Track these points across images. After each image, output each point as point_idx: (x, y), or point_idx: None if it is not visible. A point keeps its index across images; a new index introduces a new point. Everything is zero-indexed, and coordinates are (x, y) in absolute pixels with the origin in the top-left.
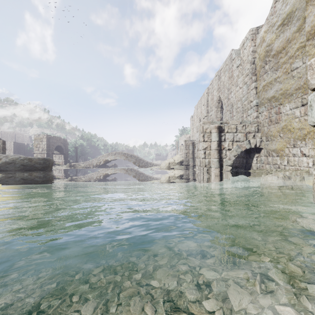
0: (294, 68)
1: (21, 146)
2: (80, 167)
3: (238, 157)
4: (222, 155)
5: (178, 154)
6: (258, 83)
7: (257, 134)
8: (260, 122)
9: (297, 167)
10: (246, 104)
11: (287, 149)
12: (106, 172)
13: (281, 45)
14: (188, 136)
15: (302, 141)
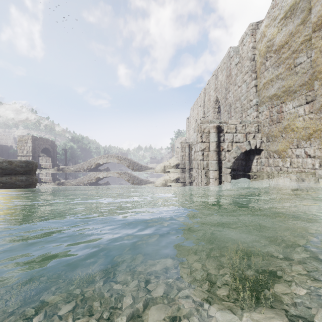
0: (297, 64)
1: (4, 149)
2: (70, 171)
3: (236, 160)
4: (221, 157)
5: (174, 157)
6: (258, 81)
7: (257, 134)
8: (260, 122)
9: (300, 169)
10: (246, 103)
11: (289, 150)
12: (97, 176)
13: (283, 39)
14: (184, 138)
15: (306, 142)
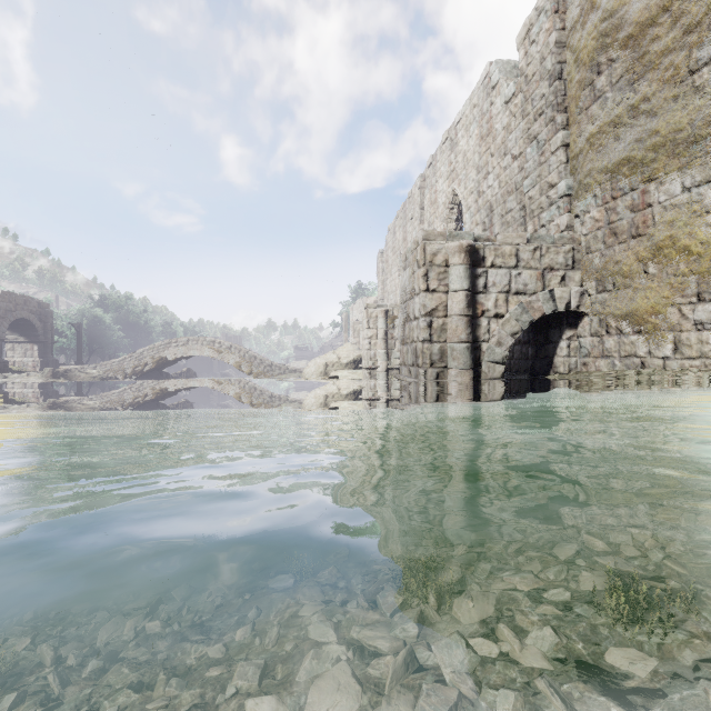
0: (700, 62)
1: None
2: (87, 378)
3: None
4: (479, 333)
5: (350, 343)
6: (572, 134)
7: (571, 273)
8: (578, 240)
9: None
10: (536, 194)
11: (673, 311)
12: (161, 390)
13: (655, 2)
14: (371, 300)
15: None
